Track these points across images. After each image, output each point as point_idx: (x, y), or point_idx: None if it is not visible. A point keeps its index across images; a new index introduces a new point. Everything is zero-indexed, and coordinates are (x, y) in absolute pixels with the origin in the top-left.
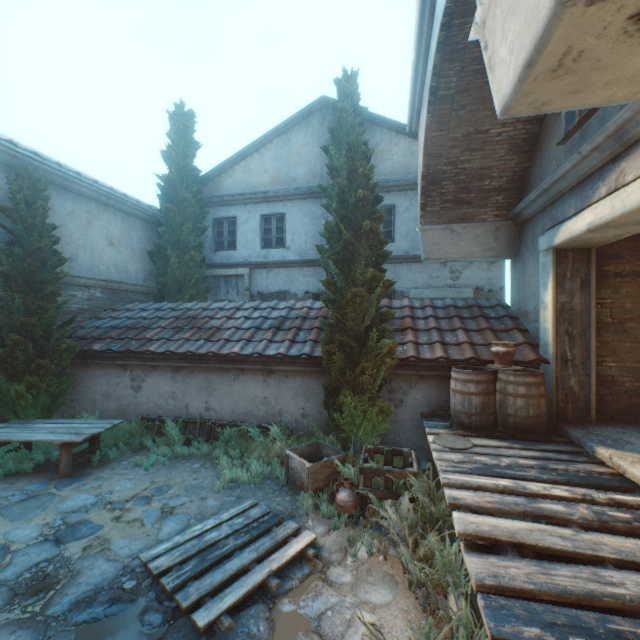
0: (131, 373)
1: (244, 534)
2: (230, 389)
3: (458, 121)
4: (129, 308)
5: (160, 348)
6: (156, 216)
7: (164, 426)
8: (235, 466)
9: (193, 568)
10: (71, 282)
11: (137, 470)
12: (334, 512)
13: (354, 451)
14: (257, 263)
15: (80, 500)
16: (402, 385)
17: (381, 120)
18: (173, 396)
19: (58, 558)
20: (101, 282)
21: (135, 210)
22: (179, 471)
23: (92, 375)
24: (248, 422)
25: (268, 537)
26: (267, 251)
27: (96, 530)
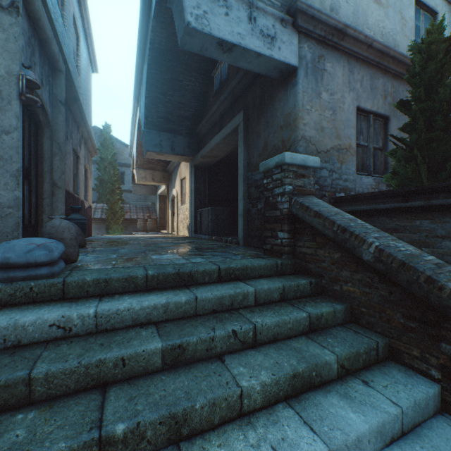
0: None
1: None
2: None
3: None
4: None
5: None
6: None
7: None
8: None
9: None
10: None
11: None
12: None
13: None
14: None
15: None
16: (127, 225)
17: (120, 141)
18: None
19: None
20: None
21: None
22: None
23: None
24: None
25: None
26: None
27: None
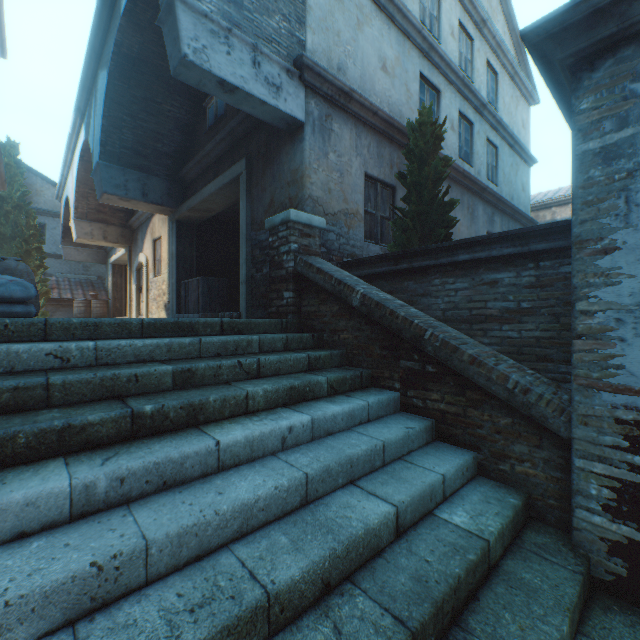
0: None
1: None
2: None
3: None
4: None
5: None
6: None
7: None
8: None
9: None
10: None
11: None
12: None
13: None
14: None
15: None
16: (53, 309)
17: (37, 172)
18: None
19: None
20: None
21: None
22: None
23: None
24: None
25: None
26: None
27: None
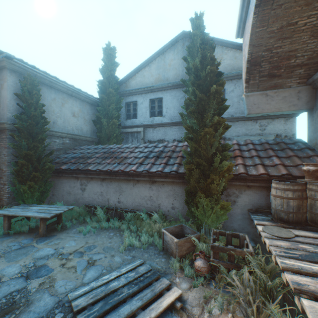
0: (80, 181)
1: (134, 285)
2: (131, 191)
3: (275, 18)
4: (82, 148)
5: (94, 168)
6: (96, 102)
7: (96, 210)
8: (132, 236)
9: (99, 309)
10: (53, 134)
11: (79, 235)
12: (193, 273)
13: (204, 232)
14: (147, 125)
15: (46, 251)
16: (235, 191)
17: (217, 40)
18: (101, 194)
19: (24, 290)
20: (68, 135)
21: (86, 98)
22: (101, 237)
23: (62, 182)
24: (141, 210)
25: (149, 289)
26: (153, 118)
27: (49, 272)
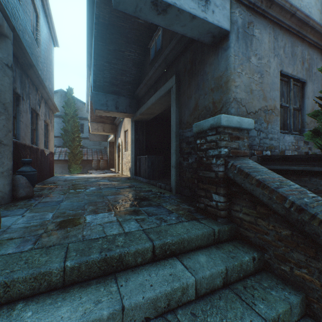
0: None
1: None
2: None
3: None
4: None
5: None
6: None
7: None
8: None
9: None
10: None
11: None
12: None
13: None
14: None
15: None
16: (84, 164)
17: (80, 100)
18: None
19: None
20: None
21: None
22: None
23: None
24: None
25: None
26: None
27: None
